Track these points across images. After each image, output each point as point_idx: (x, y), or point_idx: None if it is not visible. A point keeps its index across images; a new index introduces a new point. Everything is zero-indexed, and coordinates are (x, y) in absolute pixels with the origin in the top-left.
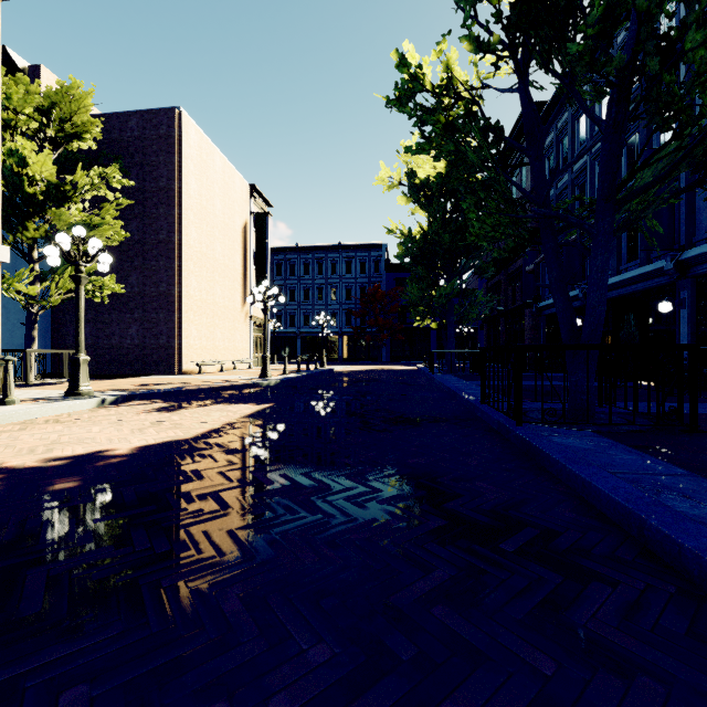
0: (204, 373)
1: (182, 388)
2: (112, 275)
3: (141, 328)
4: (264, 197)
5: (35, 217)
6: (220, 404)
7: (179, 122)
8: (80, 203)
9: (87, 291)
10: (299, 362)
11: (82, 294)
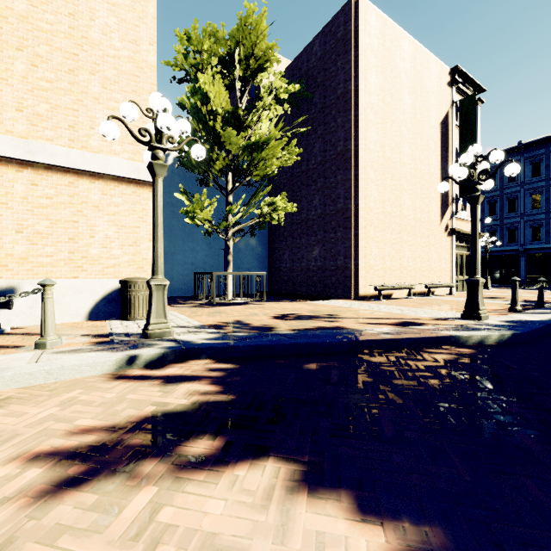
0: (384, 300)
1: (300, 335)
2: (283, 194)
3: (322, 250)
4: (471, 79)
5: (215, 146)
6: (270, 468)
7: (356, 11)
8: (259, 131)
9: (265, 214)
10: (542, 290)
11: (158, 190)
